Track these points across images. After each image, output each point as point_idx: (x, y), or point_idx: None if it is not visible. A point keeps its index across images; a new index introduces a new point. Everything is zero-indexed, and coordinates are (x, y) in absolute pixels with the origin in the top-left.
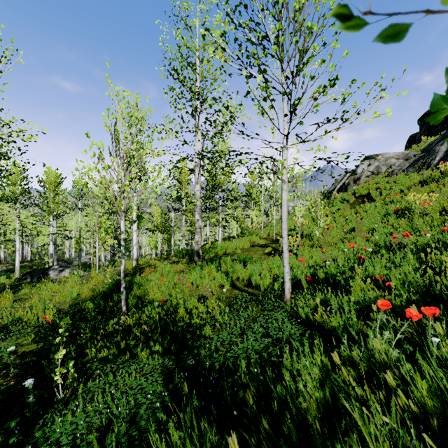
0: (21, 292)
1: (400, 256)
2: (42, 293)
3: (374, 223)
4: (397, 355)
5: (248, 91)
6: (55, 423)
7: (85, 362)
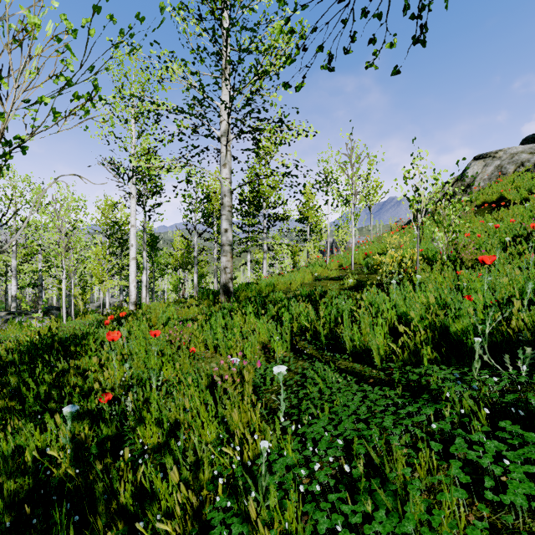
0: None
1: None
2: None
3: None
4: None
5: None
6: None
7: None
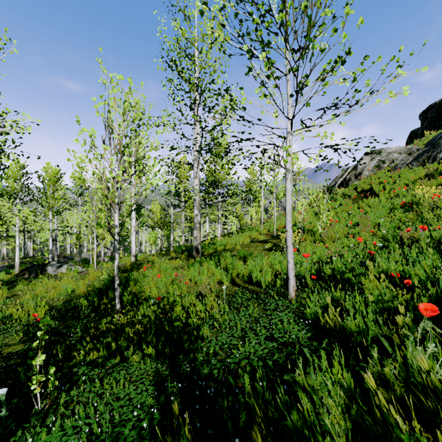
0: (16, 289)
1: (416, 251)
2: (37, 289)
3: (380, 218)
4: None
5: (249, 68)
6: None
7: (73, 365)
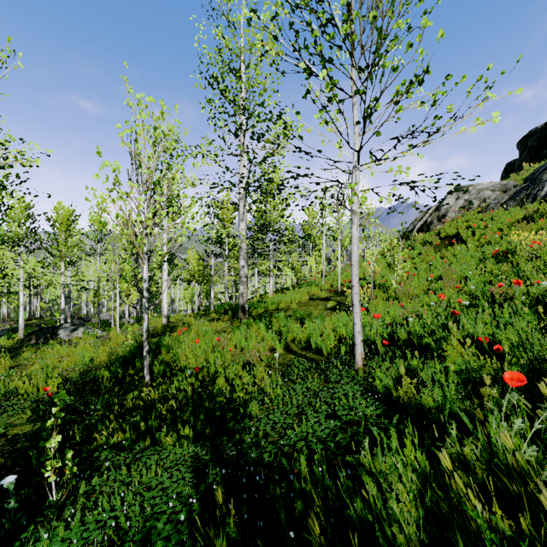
0: (21, 357)
1: (510, 311)
2: (47, 358)
3: (467, 270)
4: (533, 455)
5: (307, 90)
6: (41, 539)
7: (93, 449)
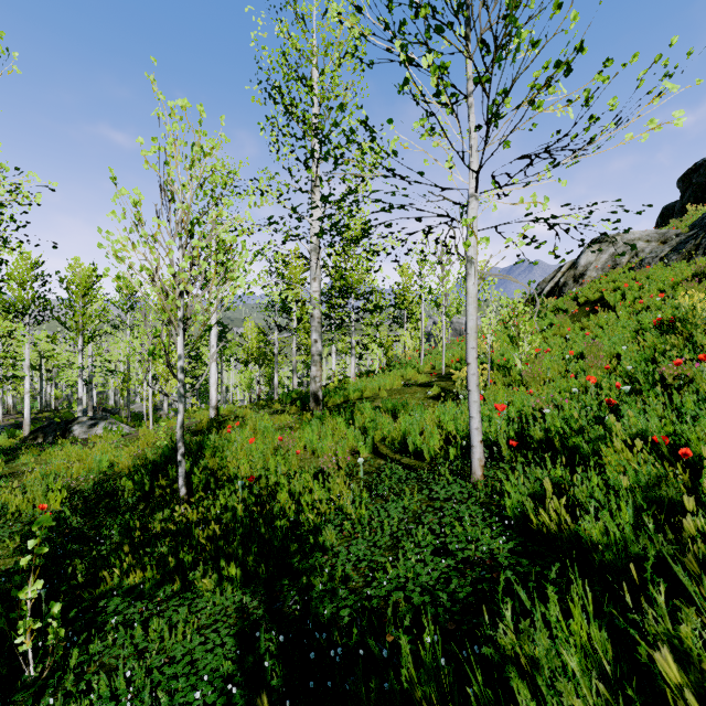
0: (19, 461)
1: (695, 398)
2: (53, 463)
3: (620, 345)
4: None
5: (405, 79)
6: None
7: (100, 594)
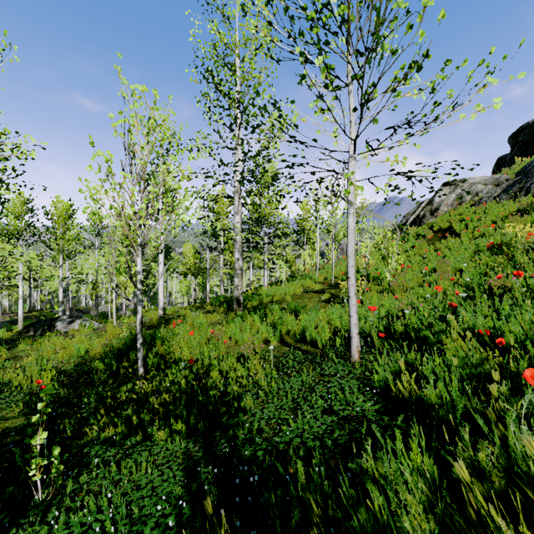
0: (17, 349)
1: (510, 303)
2: (43, 350)
3: (462, 262)
4: None
5: (303, 75)
6: None
7: (84, 444)
